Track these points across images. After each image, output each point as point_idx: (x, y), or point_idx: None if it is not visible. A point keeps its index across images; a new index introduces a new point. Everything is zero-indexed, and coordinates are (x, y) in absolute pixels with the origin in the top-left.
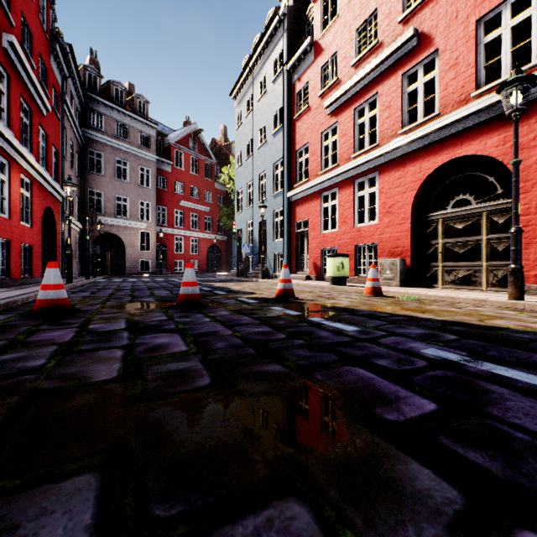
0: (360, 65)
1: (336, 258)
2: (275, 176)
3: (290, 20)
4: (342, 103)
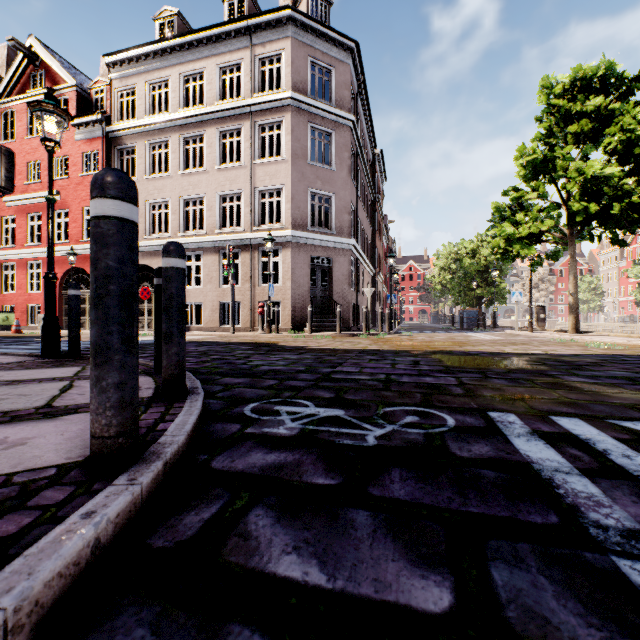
0: (31, 187)
1: (3, 314)
2: None
3: None
4: (19, 205)
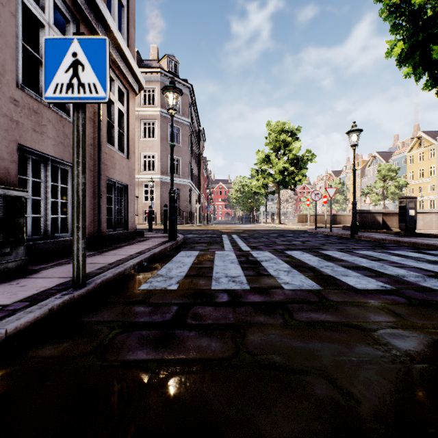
0: None
1: None
2: None
3: None
4: None
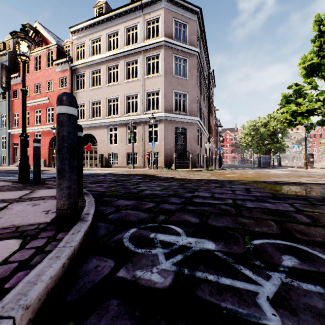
0: (36, 96)
1: None
2: (2, 120)
3: (10, 57)
4: (31, 105)
